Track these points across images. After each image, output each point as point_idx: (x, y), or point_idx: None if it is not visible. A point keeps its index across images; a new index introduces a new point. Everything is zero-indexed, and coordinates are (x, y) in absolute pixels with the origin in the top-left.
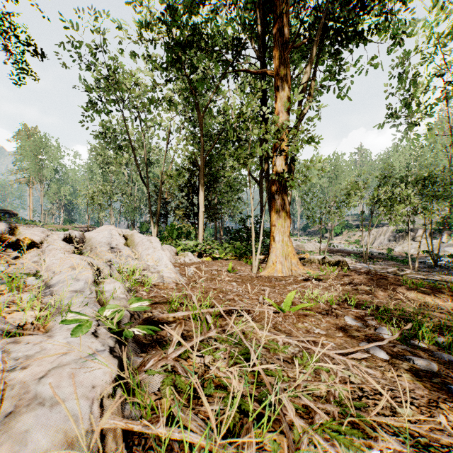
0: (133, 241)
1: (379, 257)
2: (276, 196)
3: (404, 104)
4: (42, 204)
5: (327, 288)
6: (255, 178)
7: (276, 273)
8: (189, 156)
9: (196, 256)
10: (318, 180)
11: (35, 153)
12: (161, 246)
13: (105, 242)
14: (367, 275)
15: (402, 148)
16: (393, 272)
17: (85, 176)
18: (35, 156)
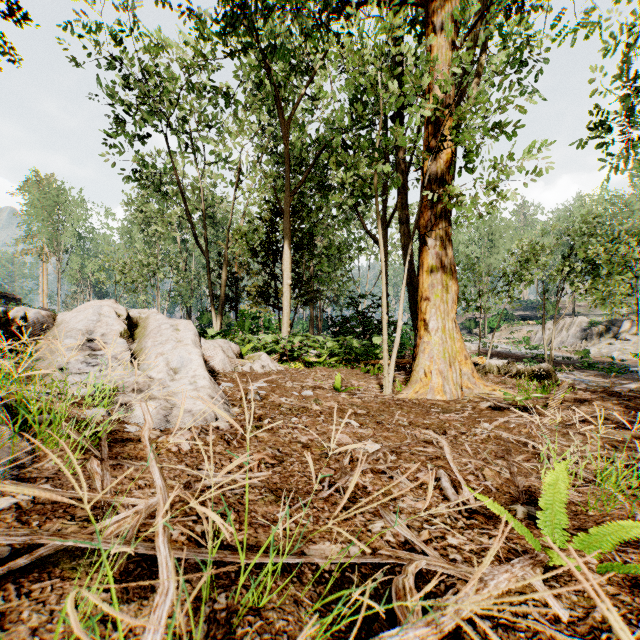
0: (145, 328)
1: (565, 363)
2: (430, 240)
3: (620, 112)
4: (58, 285)
5: (561, 431)
6: (373, 237)
7: (431, 394)
8: (268, 199)
9: (276, 360)
10: (464, 248)
11: (48, 210)
12: (196, 338)
13: (80, 329)
14: (613, 399)
15: (592, 200)
16: (639, 391)
17: (122, 245)
18: (49, 215)
